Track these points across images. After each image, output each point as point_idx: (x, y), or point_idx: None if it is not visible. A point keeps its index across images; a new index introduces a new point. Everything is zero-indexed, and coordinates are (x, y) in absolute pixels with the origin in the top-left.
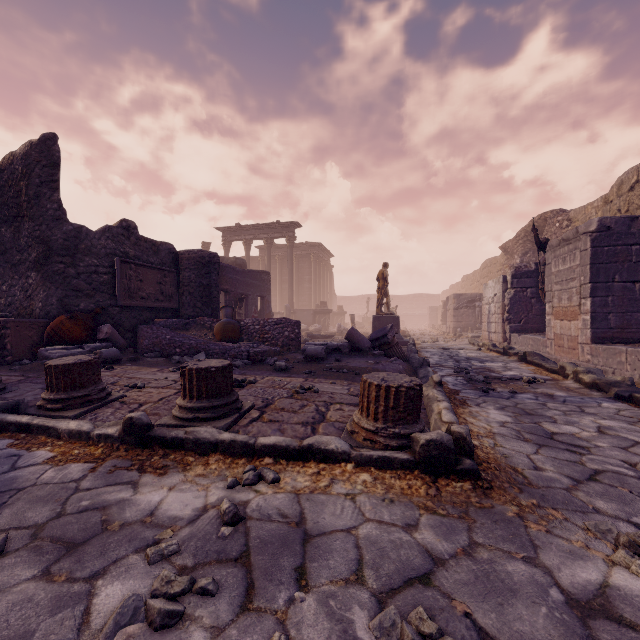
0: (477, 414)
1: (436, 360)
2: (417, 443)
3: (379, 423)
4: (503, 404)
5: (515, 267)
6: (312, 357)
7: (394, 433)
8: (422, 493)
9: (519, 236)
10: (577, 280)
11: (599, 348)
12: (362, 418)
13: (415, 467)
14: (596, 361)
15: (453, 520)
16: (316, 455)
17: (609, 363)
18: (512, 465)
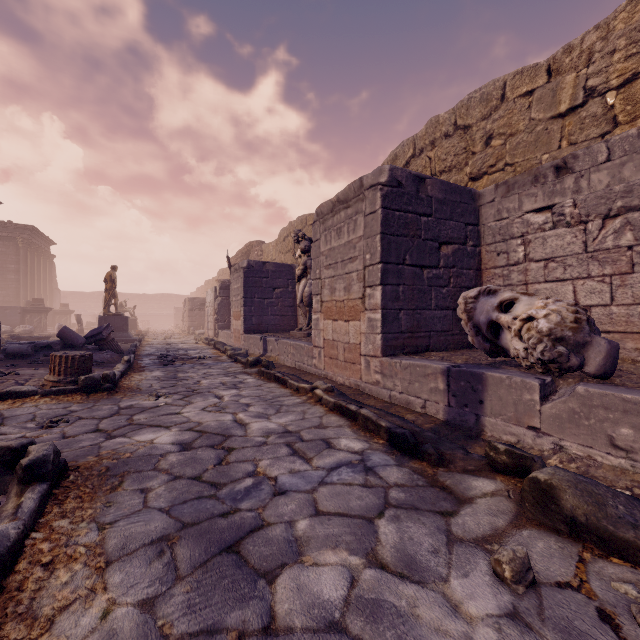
0: (145, 374)
1: (151, 352)
2: (81, 380)
3: (62, 377)
4: (169, 369)
5: (222, 281)
6: (16, 355)
7: (71, 380)
8: (79, 399)
9: (238, 255)
10: (240, 295)
11: (246, 336)
12: (51, 376)
13: (79, 391)
14: (245, 344)
15: (90, 403)
16: (13, 395)
17: (248, 344)
18: (139, 387)
